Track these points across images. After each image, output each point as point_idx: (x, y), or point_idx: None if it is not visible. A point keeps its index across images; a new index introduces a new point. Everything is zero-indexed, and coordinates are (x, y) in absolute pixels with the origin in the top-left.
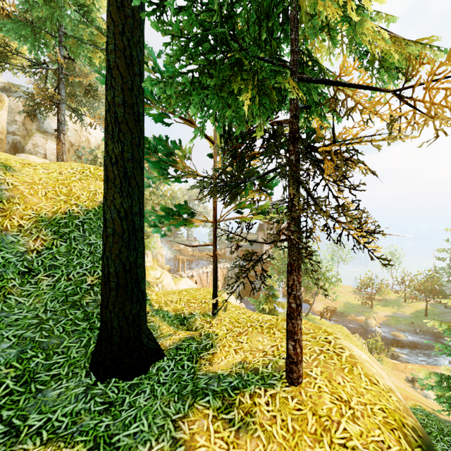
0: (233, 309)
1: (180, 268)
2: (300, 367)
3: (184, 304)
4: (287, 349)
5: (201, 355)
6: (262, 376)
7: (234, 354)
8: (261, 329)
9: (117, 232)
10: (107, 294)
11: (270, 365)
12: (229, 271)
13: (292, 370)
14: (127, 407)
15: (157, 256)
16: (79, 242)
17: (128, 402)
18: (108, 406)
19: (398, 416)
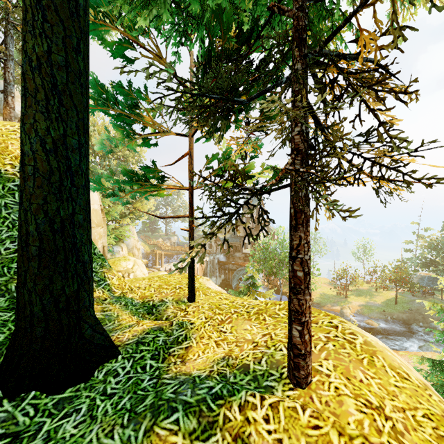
0: (213, 294)
1: (157, 262)
2: (309, 361)
3: (154, 290)
4: (291, 336)
5: (171, 351)
6: (254, 376)
7: (215, 347)
8: (248, 315)
9: (40, 171)
10: (25, 266)
11: (264, 360)
12: (208, 265)
13: (297, 366)
14: (40, 441)
15: (133, 249)
16: (13, 210)
17: (46, 430)
18: (9, 442)
19: None
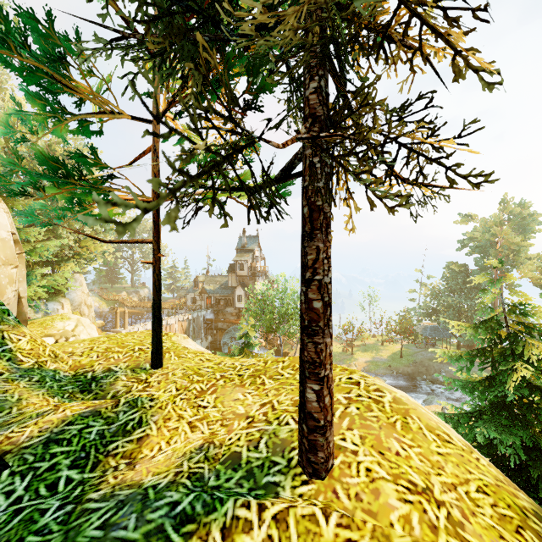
0: (191, 355)
1: (118, 323)
2: (330, 436)
3: (97, 355)
4: (304, 401)
5: (111, 447)
6: (249, 470)
7: (188, 431)
8: (241, 380)
9: None
10: None
11: (263, 442)
12: (191, 324)
13: (314, 445)
14: None
15: (81, 307)
16: None
17: None
18: None
19: (509, 497)
